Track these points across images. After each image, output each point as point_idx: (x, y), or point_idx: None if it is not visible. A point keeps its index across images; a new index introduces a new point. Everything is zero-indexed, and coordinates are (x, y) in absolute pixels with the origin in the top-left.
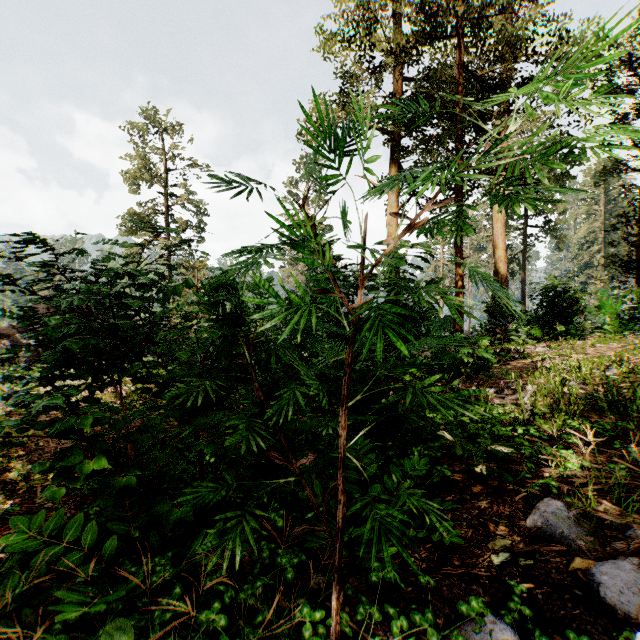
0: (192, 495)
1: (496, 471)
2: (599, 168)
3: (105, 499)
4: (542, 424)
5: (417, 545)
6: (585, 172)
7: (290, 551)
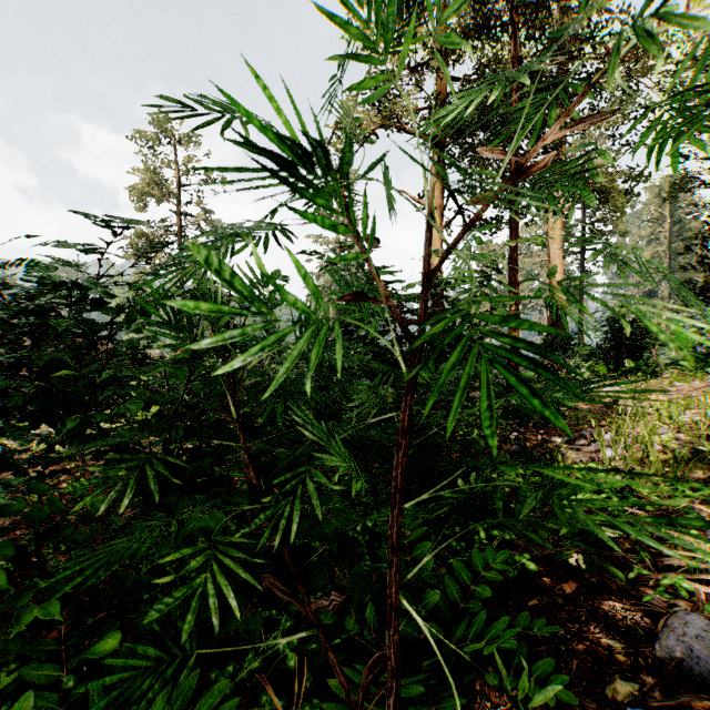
0: (116, 674)
1: (599, 564)
2: (664, 185)
3: (4, 642)
4: (639, 488)
5: (498, 690)
6: (648, 190)
7: (307, 708)
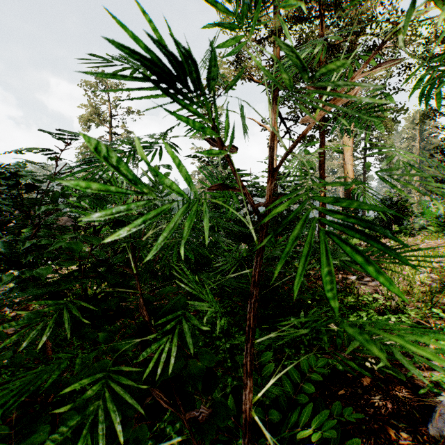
0: None
1: (386, 366)
2: (416, 116)
3: None
4: (408, 311)
5: None
6: (406, 119)
7: None
